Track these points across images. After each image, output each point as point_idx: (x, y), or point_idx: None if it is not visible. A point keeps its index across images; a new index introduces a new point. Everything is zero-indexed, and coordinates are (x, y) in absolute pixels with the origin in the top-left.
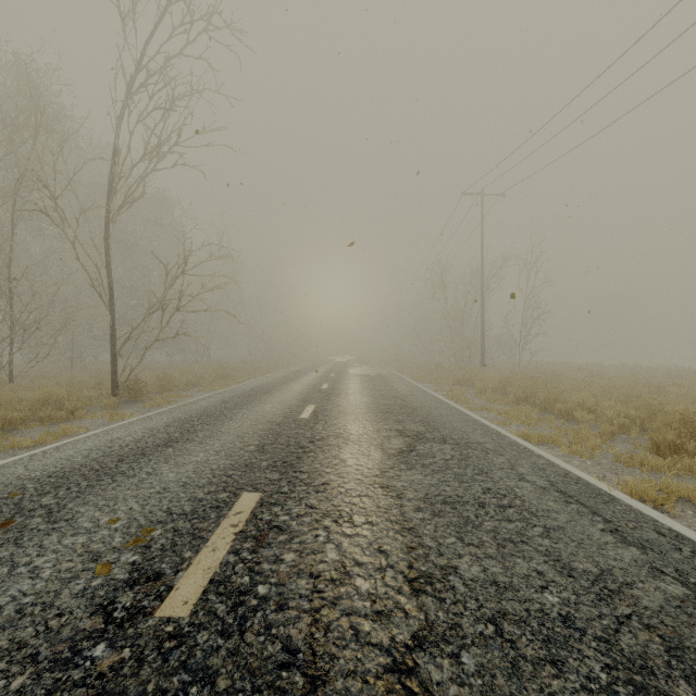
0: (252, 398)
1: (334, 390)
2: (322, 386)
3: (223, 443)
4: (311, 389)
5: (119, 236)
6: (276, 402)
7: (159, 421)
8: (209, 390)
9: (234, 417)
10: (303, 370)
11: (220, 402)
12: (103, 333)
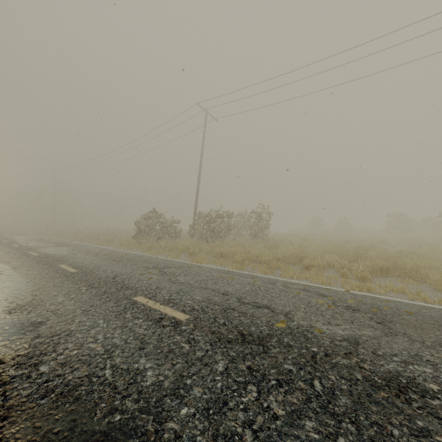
0: None
1: None
2: None
3: None
4: None
5: None
6: None
7: None
8: None
9: None
10: None
11: None
12: None
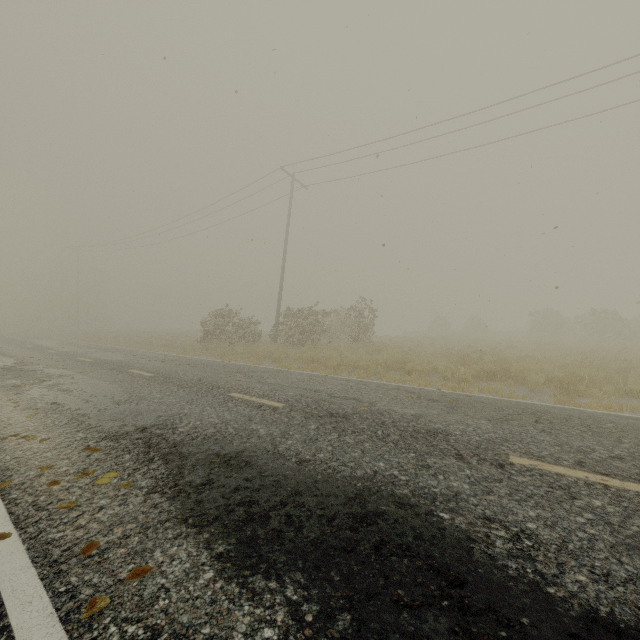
0: None
1: None
2: None
3: None
4: None
5: None
6: None
7: None
8: None
9: None
10: None
11: None
12: None
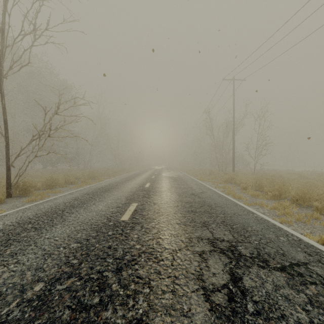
0: (96, 195)
1: (152, 189)
2: (145, 185)
3: (14, 271)
4: (138, 188)
5: (39, 102)
6: (110, 200)
7: (3, 222)
8: (78, 187)
9: (67, 218)
10: (138, 173)
11: (72, 199)
12: (32, 154)
